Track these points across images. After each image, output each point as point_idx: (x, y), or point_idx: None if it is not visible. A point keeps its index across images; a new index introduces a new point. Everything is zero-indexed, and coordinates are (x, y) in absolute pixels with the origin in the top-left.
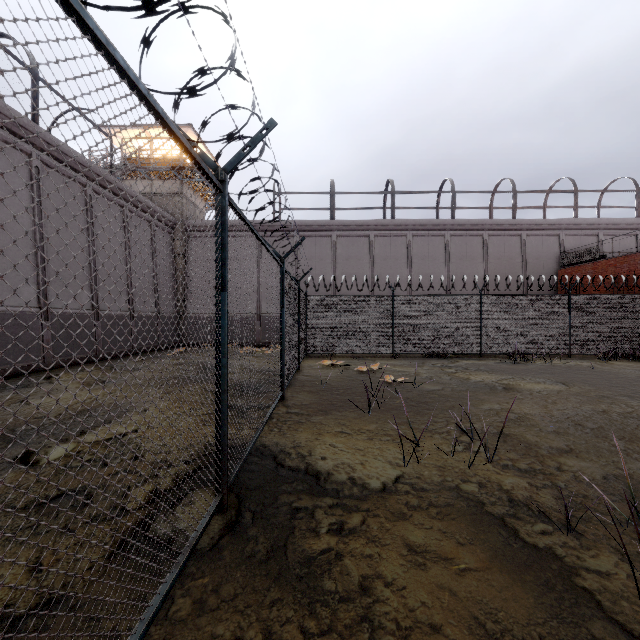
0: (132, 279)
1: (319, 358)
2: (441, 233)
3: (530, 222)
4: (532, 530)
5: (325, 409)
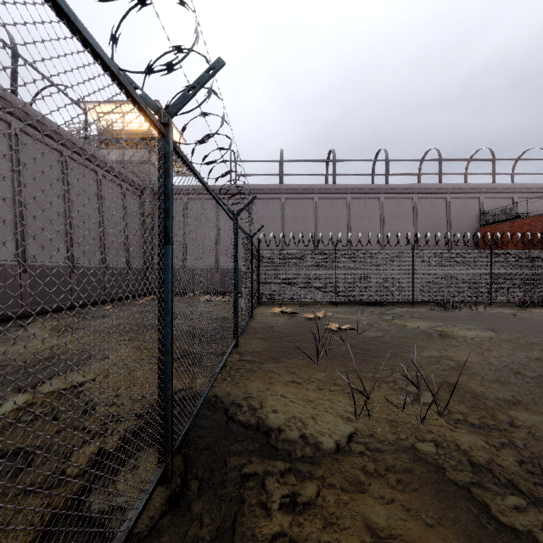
0: (105, 236)
1: (270, 306)
2: (376, 196)
3: (454, 186)
4: (504, 506)
5: (276, 356)
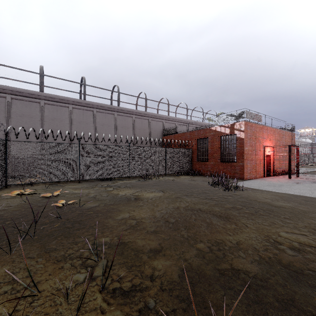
0: None
1: (18, 188)
2: (112, 112)
3: (152, 114)
4: None
5: None
